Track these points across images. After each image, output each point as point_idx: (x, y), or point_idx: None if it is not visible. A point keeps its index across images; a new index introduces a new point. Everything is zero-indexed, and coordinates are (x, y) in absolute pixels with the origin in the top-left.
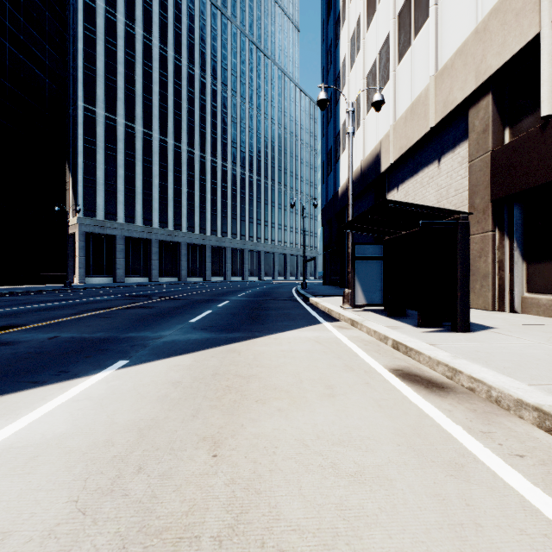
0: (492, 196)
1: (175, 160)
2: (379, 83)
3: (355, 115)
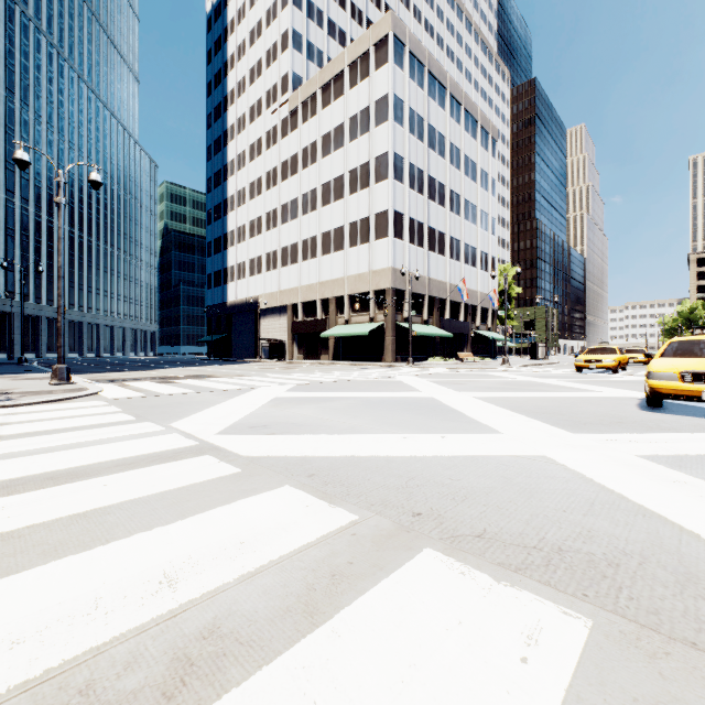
0: (292, 332)
1: (8, 218)
2: (257, 270)
3: (242, 270)
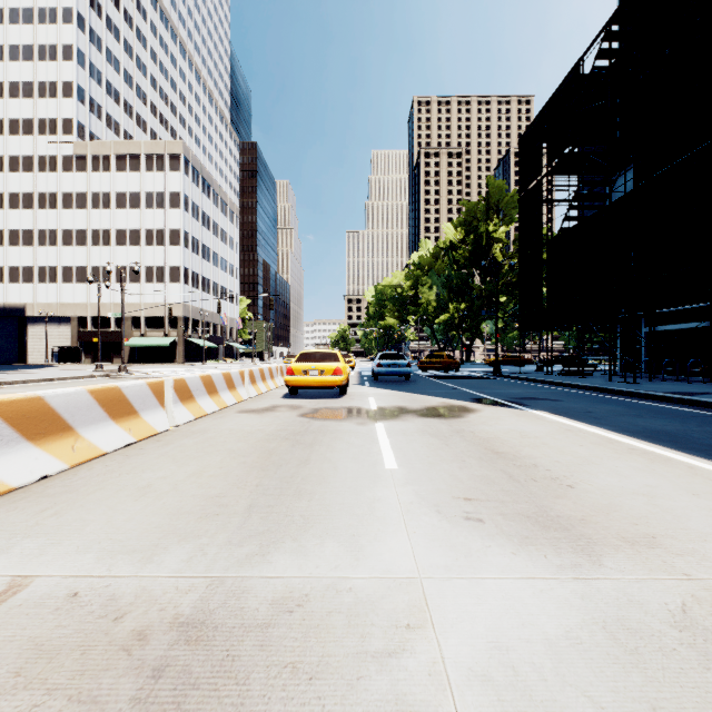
0: (79, 340)
1: None
2: (23, 278)
3: None
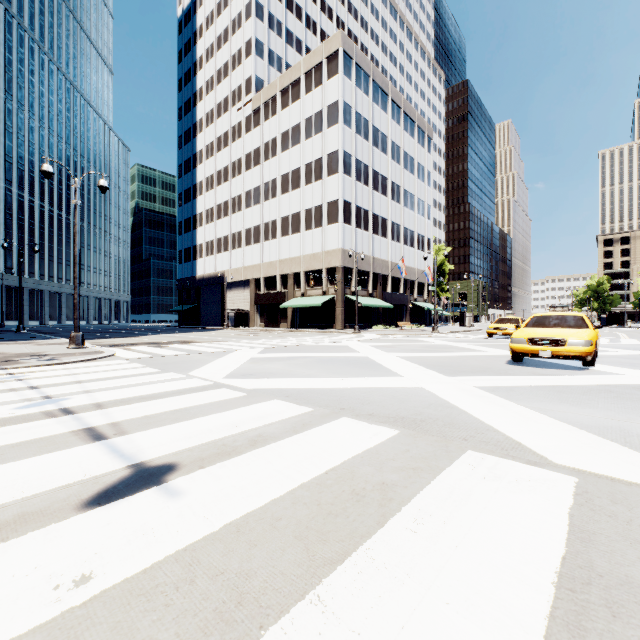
0: (255, 303)
1: None
2: (223, 248)
3: (210, 248)
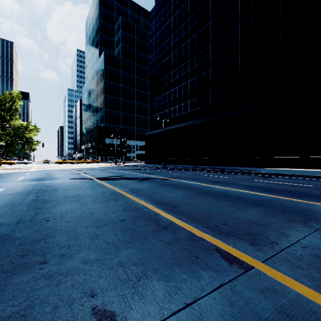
0: None
1: None
2: None
3: None
